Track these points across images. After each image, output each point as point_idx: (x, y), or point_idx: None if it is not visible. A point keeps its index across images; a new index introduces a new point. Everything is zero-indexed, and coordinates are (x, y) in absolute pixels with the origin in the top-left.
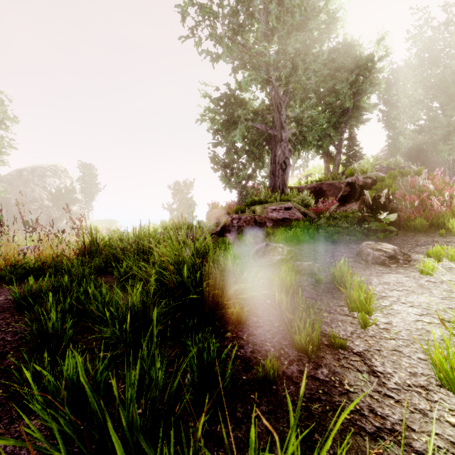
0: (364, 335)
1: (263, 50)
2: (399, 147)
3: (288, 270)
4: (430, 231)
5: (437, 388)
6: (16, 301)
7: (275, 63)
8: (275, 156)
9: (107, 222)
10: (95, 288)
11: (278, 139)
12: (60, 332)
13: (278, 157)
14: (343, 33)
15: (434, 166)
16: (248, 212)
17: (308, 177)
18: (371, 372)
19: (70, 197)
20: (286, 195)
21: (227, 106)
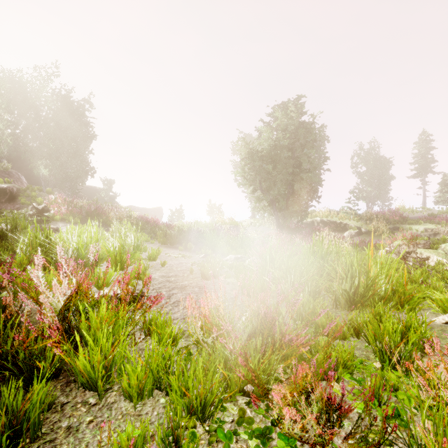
0: None
1: None
2: None
3: None
4: (62, 221)
5: None
6: None
7: None
8: None
9: None
10: None
11: None
12: None
13: None
14: None
15: (30, 173)
16: None
17: None
18: None
19: None
20: None
21: None
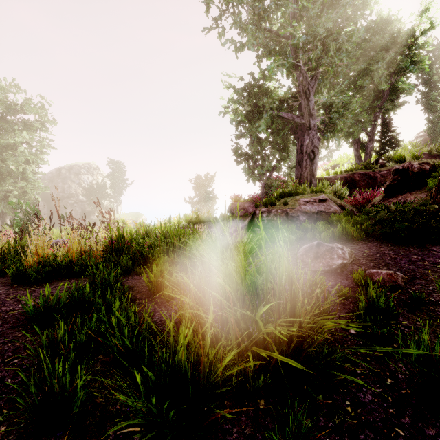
0: None
1: (292, 31)
2: (439, 132)
3: (361, 280)
4: None
5: None
6: (30, 315)
7: (304, 46)
8: (302, 145)
9: (134, 215)
10: (121, 300)
11: (306, 127)
12: (68, 390)
13: (305, 146)
14: (376, 11)
15: None
16: (278, 205)
17: (334, 167)
18: None
19: (101, 193)
20: (317, 187)
21: (251, 96)
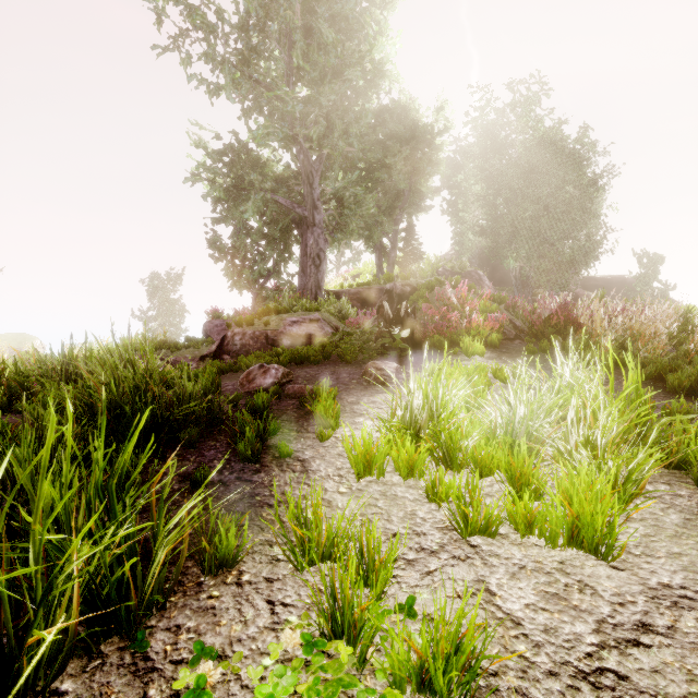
0: (319, 446)
1: (283, 95)
2: (469, 246)
3: (276, 394)
4: (448, 349)
5: (351, 475)
6: None
7: (303, 116)
8: (307, 245)
9: (14, 338)
10: None
11: (309, 223)
12: None
13: (310, 248)
14: (399, 89)
15: (506, 272)
16: (258, 325)
17: (357, 278)
18: (304, 471)
19: None
20: (318, 303)
21: (235, 165)
